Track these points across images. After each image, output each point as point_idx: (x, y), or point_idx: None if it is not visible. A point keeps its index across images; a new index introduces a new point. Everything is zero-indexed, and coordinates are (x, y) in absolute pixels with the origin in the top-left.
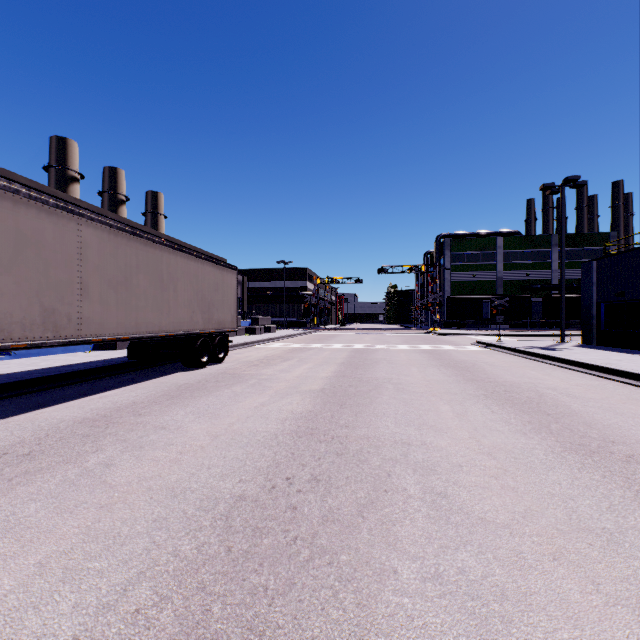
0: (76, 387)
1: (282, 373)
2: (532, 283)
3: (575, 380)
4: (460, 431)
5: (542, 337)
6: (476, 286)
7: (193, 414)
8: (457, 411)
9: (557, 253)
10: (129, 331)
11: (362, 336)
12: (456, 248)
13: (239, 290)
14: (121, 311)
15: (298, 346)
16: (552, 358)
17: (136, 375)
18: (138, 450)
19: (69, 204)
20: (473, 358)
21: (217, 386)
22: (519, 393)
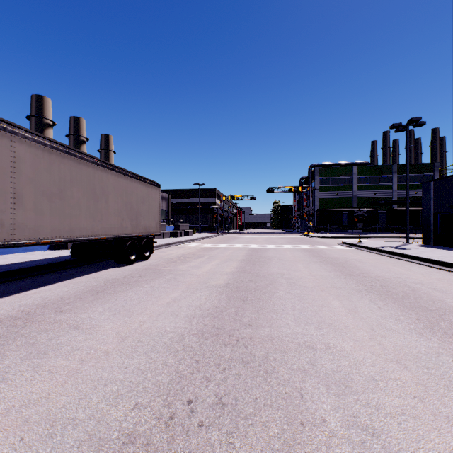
0: (19, 282)
1: (194, 269)
2: (378, 200)
3: (434, 275)
4: (358, 331)
5: (388, 239)
6: (338, 202)
7: (110, 311)
8: (348, 307)
9: (396, 178)
10: (63, 235)
11: (256, 238)
12: (323, 174)
13: (165, 204)
14: (55, 218)
15: (208, 246)
16: (406, 256)
17: (75, 271)
18: (40, 357)
19: (2, 122)
20: (343, 255)
21: (139, 281)
22: (394, 288)
